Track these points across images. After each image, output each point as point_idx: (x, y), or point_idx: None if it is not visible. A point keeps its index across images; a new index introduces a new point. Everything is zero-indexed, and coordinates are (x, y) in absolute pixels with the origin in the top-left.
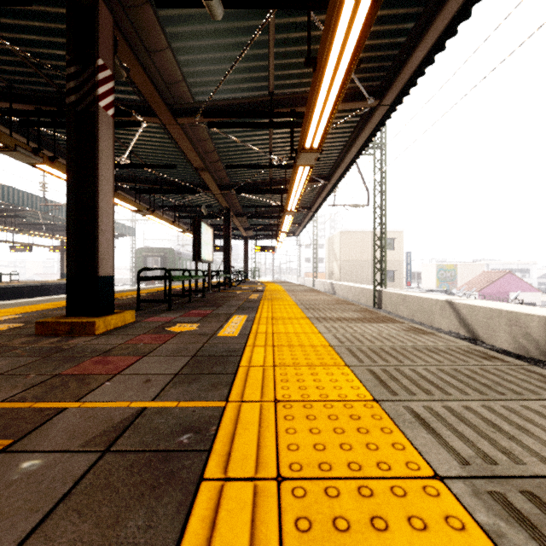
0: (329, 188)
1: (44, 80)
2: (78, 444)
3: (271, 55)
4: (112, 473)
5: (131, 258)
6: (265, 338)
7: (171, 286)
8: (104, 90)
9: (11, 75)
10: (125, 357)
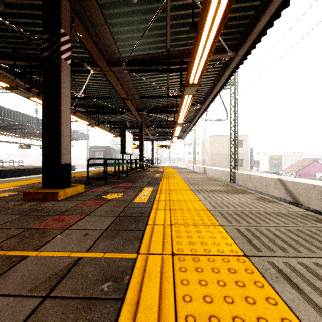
0: (203, 109)
1: (33, 47)
2: (27, 288)
3: (168, 25)
4: (46, 319)
5: (86, 152)
6: (164, 203)
7: (109, 168)
8: (65, 48)
9: (14, 44)
10: (74, 216)
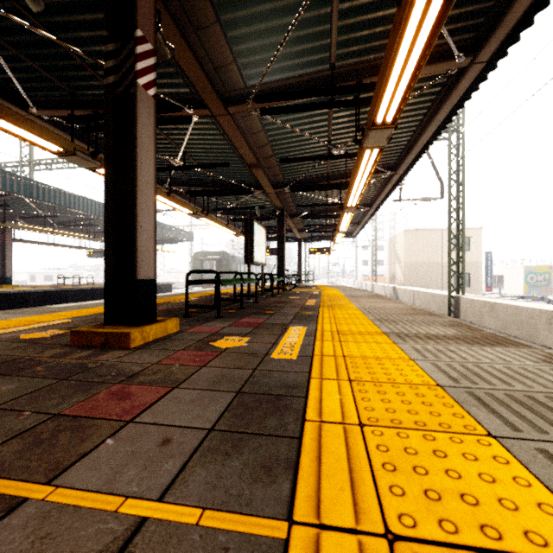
0: (396, 179)
1: (100, 83)
2: None
3: (335, 12)
4: None
5: (190, 262)
6: (335, 364)
7: (225, 289)
8: (144, 66)
9: (72, 81)
10: (151, 388)
